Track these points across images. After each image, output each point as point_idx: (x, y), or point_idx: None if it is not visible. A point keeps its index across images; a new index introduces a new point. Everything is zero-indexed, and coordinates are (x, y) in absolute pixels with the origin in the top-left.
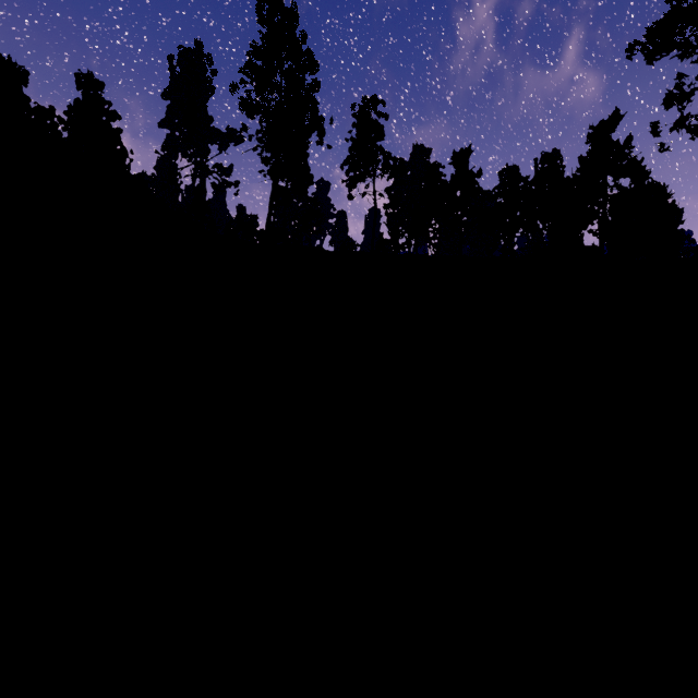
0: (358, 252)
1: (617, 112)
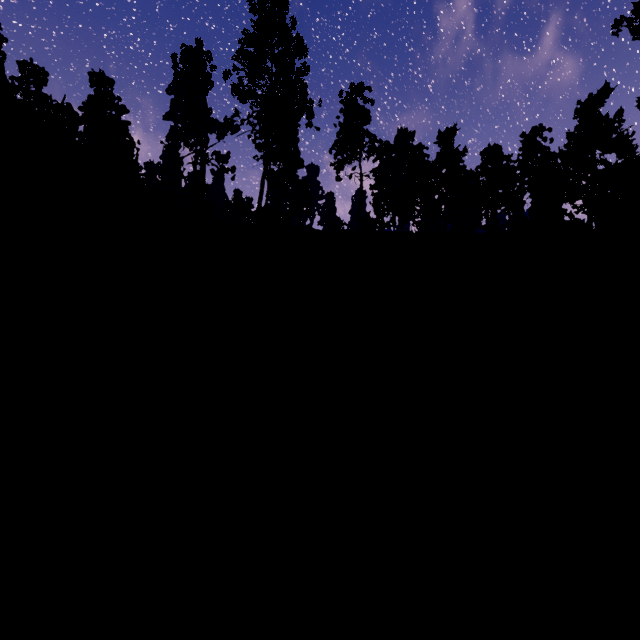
0: (345, 230)
1: (607, 86)
